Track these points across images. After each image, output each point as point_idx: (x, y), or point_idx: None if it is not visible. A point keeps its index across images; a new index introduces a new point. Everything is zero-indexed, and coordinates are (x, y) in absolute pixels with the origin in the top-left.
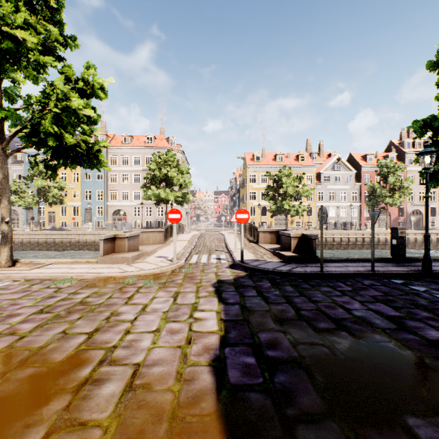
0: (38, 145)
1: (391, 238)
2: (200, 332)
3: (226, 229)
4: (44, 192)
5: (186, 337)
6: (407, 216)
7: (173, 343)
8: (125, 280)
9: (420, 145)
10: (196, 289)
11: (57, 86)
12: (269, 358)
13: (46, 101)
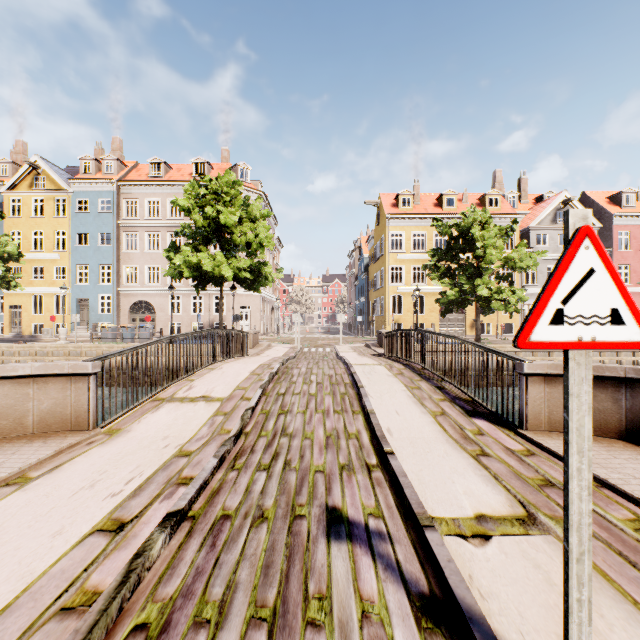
0: None
1: None
2: None
3: (346, 339)
4: None
5: None
6: None
7: None
8: None
9: None
10: None
11: None
12: None
13: None
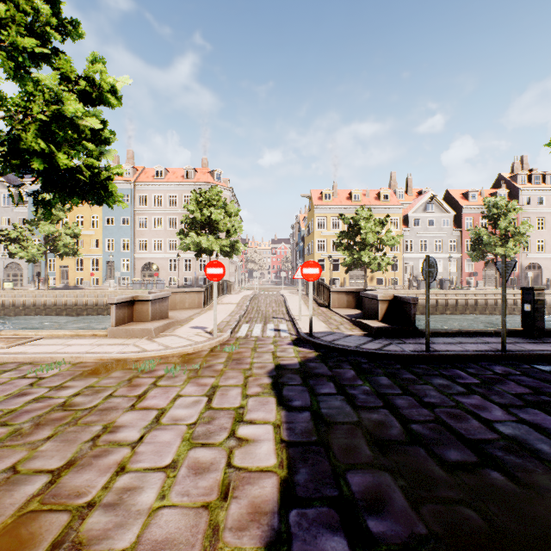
0: (20, 169)
1: (522, 302)
2: (246, 470)
3: (287, 288)
4: (53, 240)
5: (220, 483)
6: (521, 271)
7: (196, 496)
8: (141, 365)
9: (538, 179)
10: (243, 381)
11: (44, 82)
12: (374, 539)
13: (27, 105)
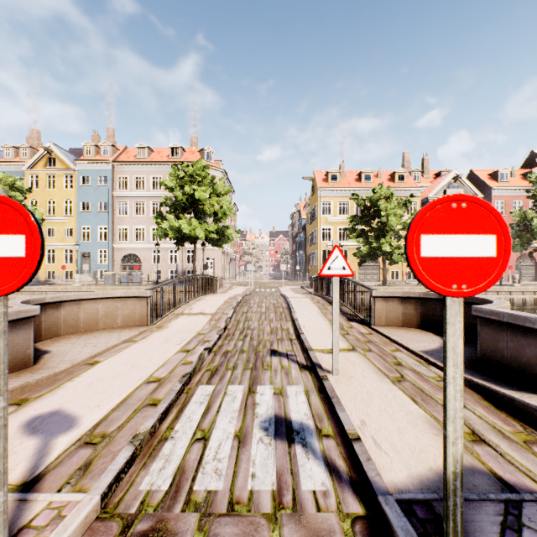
0: None
1: None
2: None
3: (287, 283)
4: None
5: None
6: None
7: None
8: None
9: None
10: None
11: None
12: None
13: None
